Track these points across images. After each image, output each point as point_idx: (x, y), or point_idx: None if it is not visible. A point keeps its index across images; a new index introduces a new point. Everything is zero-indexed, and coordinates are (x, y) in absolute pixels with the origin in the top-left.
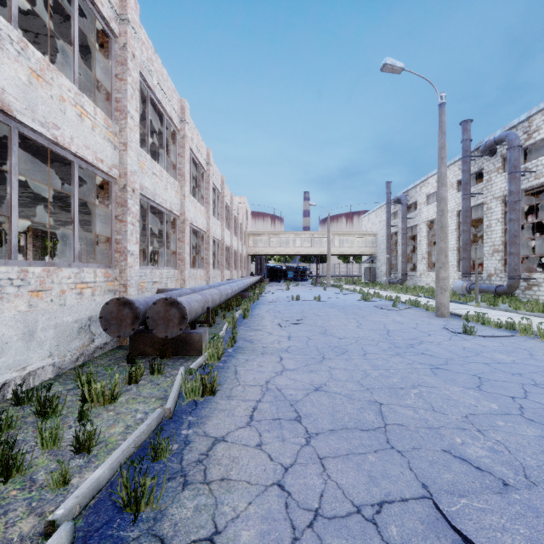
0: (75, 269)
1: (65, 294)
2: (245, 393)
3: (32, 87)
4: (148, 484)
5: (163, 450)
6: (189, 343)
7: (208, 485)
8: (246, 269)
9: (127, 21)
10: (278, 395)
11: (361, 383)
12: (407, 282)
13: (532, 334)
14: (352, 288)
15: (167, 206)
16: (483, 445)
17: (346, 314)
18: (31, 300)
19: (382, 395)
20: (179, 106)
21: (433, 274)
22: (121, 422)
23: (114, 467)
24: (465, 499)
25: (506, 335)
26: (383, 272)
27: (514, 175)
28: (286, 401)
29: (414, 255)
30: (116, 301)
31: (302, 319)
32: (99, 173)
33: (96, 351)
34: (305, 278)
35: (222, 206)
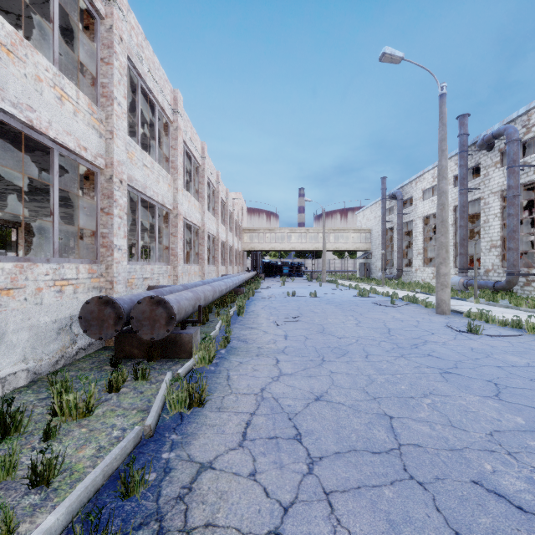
0: (53, 265)
1: (41, 292)
2: (237, 404)
3: (1, 63)
4: None
5: (136, 484)
6: (179, 344)
7: None
8: (241, 265)
9: (113, 2)
10: (274, 406)
11: (366, 391)
12: (402, 278)
13: None
14: (347, 284)
15: (158, 200)
16: (519, 474)
17: (343, 310)
18: (0, 299)
19: (392, 406)
20: (172, 97)
21: (429, 269)
22: (93, 442)
23: (73, 510)
24: None
25: (514, 334)
26: (378, 267)
27: (513, 169)
28: (284, 414)
29: (409, 251)
30: (97, 300)
31: (298, 316)
32: (82, 162)
33: (79, 353)
34: (300, 273)
35: (217, 201)
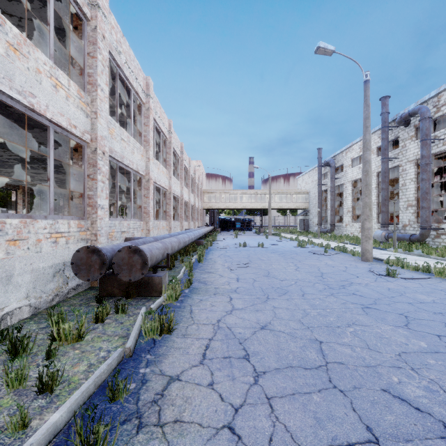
0: (50, 221)
1: (40, 243)
2: (198, 332)
3: (10, 59)
4: (101, 431)
5: (120, 391)
6: (151, 285)
7: (162, 428)
8: (201, 221)
9: (97, 7)
10: (228, 334)
11: (302, 322)
12: (335, 231)
13: (445, 276)
14: (289, 236)
15: (133, 167)
16: (419, 385)
17: (285, 258)
18: (9, 248)
19: (322, 334)
20: (144, 83)
21: (357, 224)
22: (85, 361)
23: (72, 409)
24: (410, 444)
25: (423, 277)
26: (315, 223)
27: (426, 142)
28: (236, 339)
29: (340, 209)
30: (85, 249)
31: (248, 263)
32: (72, 138)
33: (70, 292)
34: (250, 228)
35: (181, 168)
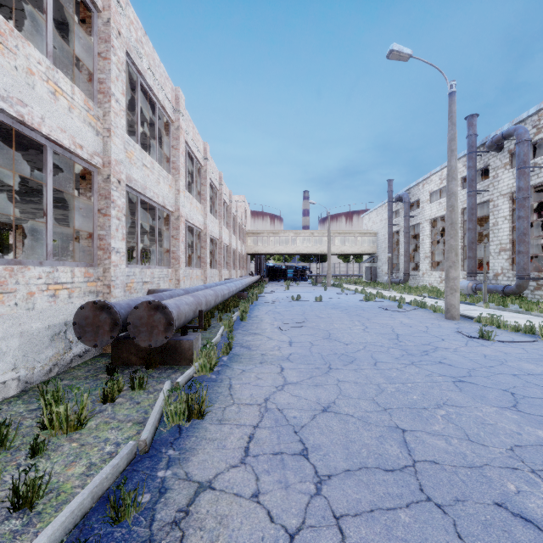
0: (47, 268)
1: (33, 297)
2: (239, 416)
3: None
4: None
5: (127, 507)
6: (179, 351)
7: None
8: (245, 269)
9: None
10: (279, 418)
11: (376, 402)
12: (409, 282)
13: None
14: (353, 288)
15: (159, 201)
16: None
17: (350, 315)
18: None
19: (404, 418)
20: (173, 95)
21: (437, 273)
22: (83, 459)
23: (56, 538)
24: None
25: (527, 340)
26: (384, 271)
27: (523, 171)
28: (289, 427)
29: (416, 254)
30: (91, 304)
31: (303, 321)
32: (78, 161)
33: (74, 360)
34: (305, 277)
35: (220, 203)
